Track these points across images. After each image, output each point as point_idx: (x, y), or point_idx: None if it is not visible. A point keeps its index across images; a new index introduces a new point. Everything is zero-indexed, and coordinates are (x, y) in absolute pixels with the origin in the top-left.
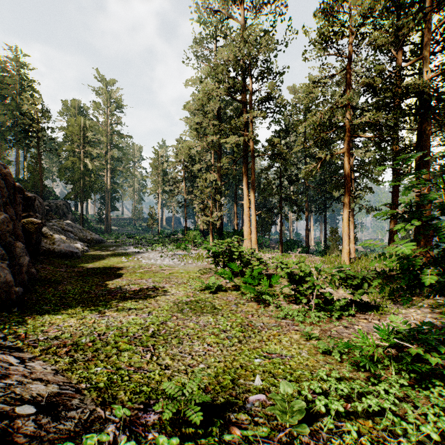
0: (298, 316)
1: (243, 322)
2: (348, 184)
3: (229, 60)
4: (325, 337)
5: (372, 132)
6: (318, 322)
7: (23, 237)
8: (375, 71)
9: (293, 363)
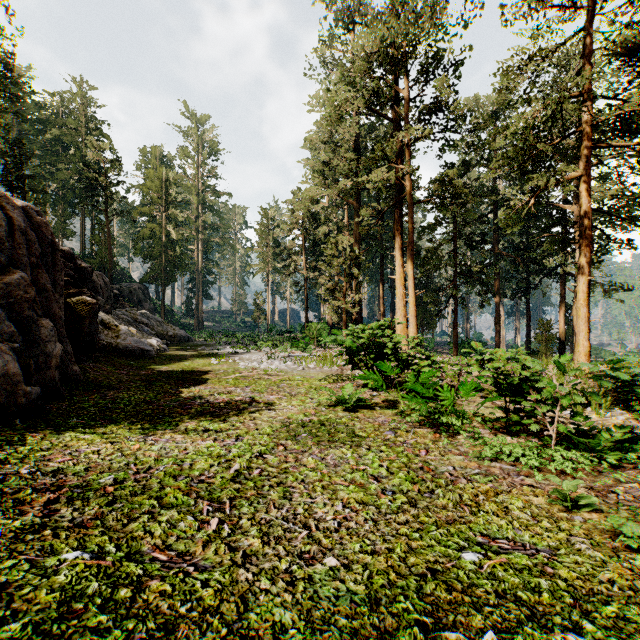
0: (527, 457)
1: (412, 462)
2: (586, 232)
3: (372, 52)
4: (608, 506)
5: (634, 137)
6: (574, 472)
7: (63, 318)
8: (637, 33)
9: (568, 573)
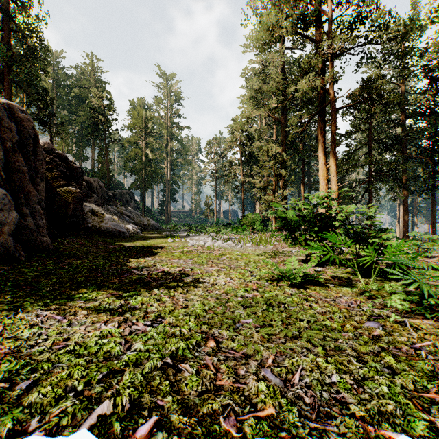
0: None
1: None
2: None
3: None
4: None
5: None
6: None
7: (37, 196)
8: None
9: None
